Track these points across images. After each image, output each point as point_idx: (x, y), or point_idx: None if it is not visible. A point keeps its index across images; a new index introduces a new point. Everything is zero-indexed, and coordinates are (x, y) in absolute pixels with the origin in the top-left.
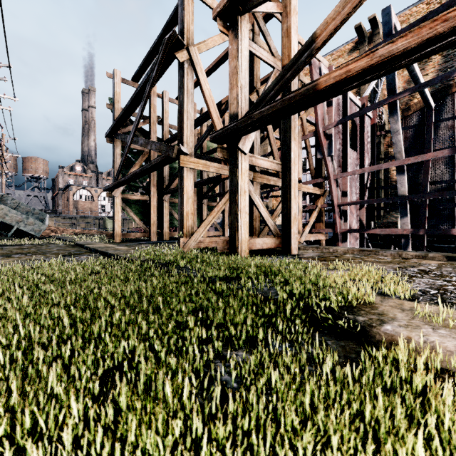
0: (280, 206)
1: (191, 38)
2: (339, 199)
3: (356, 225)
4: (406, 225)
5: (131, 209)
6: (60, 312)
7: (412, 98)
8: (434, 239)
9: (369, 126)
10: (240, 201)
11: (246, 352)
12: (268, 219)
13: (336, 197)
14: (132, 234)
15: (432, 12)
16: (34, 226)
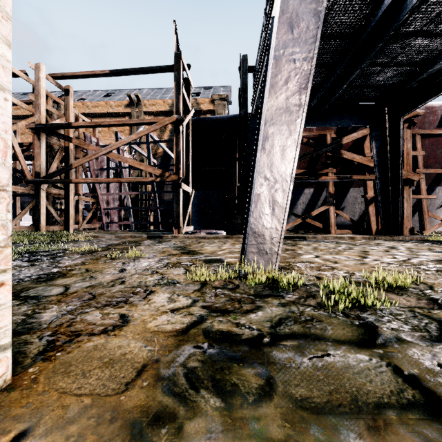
0: None
1: None
2: (104, 206)
3: (117, 219)
4: (131, 220)
5: None
6: None
7: (158, 149)
8: (167, 227)
9: (127, 165)
10: (42, 210)
11: (49, 239)
12: (57, 217)
13: (103, 204)
14: None
15: (130, 143)
16: None
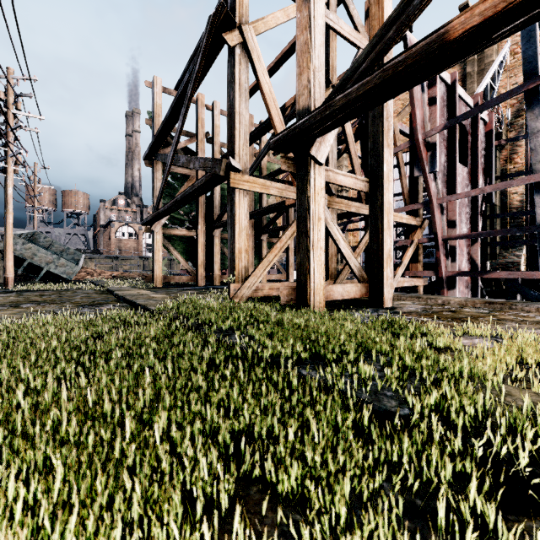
0: (364, 240)
1: (245, 15)
2: (445, 231)
3: (467, 266)
4: None
5: (174, 247)
6: None
7: None
8: None
9: (483, 133)
10: (313, 232)
11: None
12: (350, 258)
13: (441, 228)
14: (176, 278)
15: None
16: (66, 267)
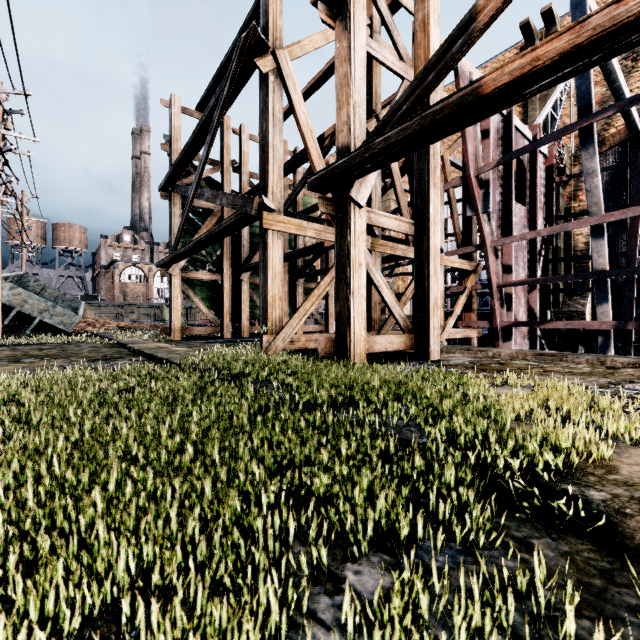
0: (411, 287)
1: (279, 38)
2: (499, 276)
3: (524, 316)
4: (606, 316)
5: (195, 294)
6: (42, 468)
7: (607, 127)
8: None
9: (543, 168)
10: (353, 279)
11: (376, 565)
12: (394, 307)
13: (495, 273)
14: (197, 329)
15: None
16: (63, 317)
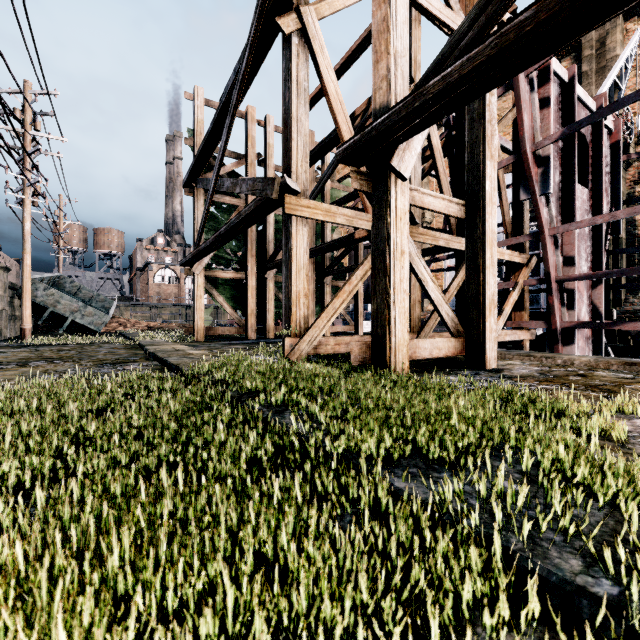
0: (455, 282)
1: None
2: (560, 269)
3: (587, 315)
4: None
5: (219, 293)
6: None
7: None
8: None
9: (608, 145)
10: (393, 269)
11: None
12: (441, 305)
13: (554, 266)
14: (221, 330)
15: None
16: (94, 317)
